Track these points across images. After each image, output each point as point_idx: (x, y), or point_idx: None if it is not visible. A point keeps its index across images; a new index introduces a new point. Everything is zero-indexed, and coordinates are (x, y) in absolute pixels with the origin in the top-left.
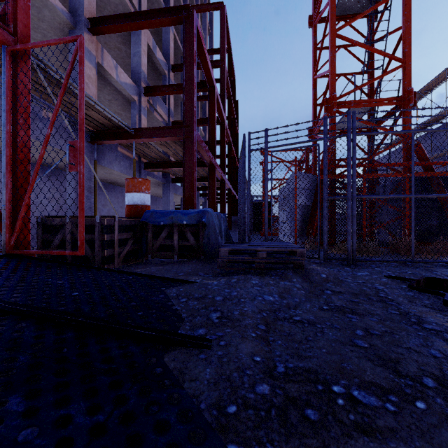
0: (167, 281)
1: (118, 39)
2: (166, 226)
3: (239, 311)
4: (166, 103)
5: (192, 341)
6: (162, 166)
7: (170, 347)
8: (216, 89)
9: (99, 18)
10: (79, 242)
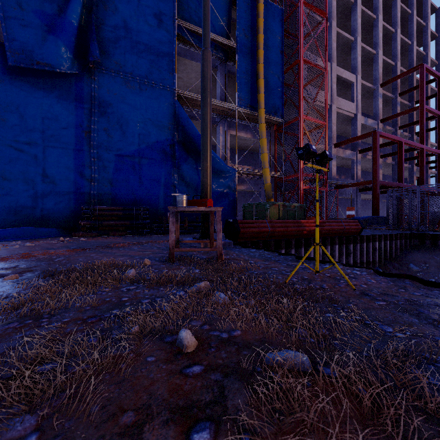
0: None
1: (345, 125)
2: None
3: None
4: None
5: None
6: (368, 190)
7: None
8: (404, 140)
9: (337, 143)
10: None
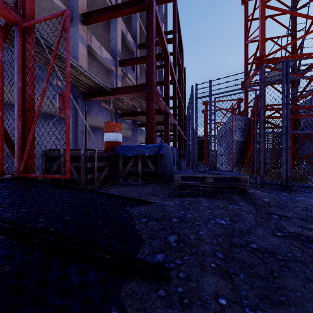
0: (131, 201)
1: (102, 29)
2: (132, 157)
3: (195, 235)
4: (134, 71)
5: (151, 270)
6: (131, 115)
7: (128, 276)
8: (170, 58)
9: (88, 13)
10: (66, 168)
